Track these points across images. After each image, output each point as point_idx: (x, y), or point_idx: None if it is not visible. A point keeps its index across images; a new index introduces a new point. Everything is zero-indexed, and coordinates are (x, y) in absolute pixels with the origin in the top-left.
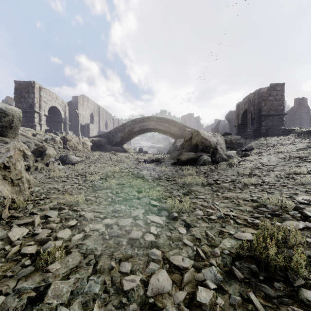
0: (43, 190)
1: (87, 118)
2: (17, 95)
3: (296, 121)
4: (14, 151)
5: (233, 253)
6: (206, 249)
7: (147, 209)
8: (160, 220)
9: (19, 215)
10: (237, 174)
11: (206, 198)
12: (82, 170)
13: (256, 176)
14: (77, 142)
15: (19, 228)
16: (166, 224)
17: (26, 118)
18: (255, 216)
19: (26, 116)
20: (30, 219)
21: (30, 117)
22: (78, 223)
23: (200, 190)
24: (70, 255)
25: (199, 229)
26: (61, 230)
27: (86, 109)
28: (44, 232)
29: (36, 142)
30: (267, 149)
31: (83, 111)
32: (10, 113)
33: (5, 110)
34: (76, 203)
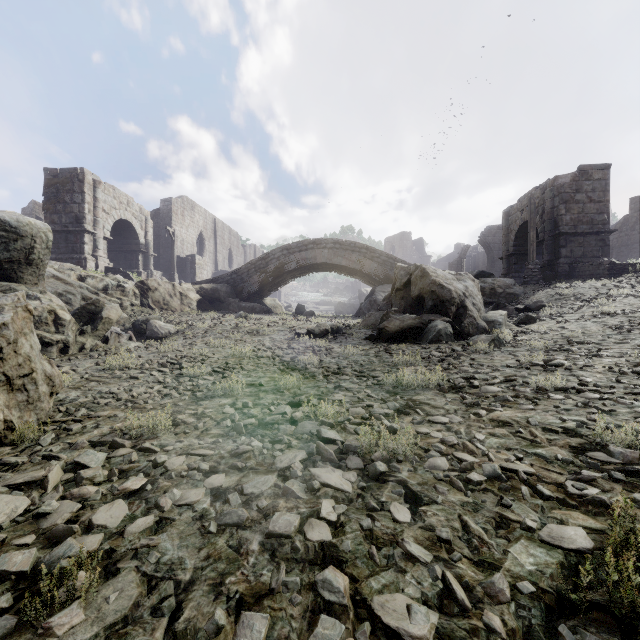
0: (86, 397)
1: (191, 244)
2: (49, 198)
3: (635, 247)
4: (15, 313)
5: (544, 591)
6: (468, 573)
7: (313, 451)
8: (345, 482)
9: (18, 460)
10: (516, 364)
11: (451, 422)
12: (176, 353)
13: (563, 369)
14: (169, 292)
15: (9, 495)
16: (360, 492)
17: (68, 245)
18: (585, 477)
19: (67, 240)
20: (40, 473)
21: (75, 242)
22: (148, 484)
23: (436, 401)
24: (116, 580)
25: (445, 510)
26: (106, 502)
27: (188, 226)
28: (65, 509)
29: (84, 293)
30: (574, 307)
31: (184, 229)
32: (28, 232)
33: (16, 225)
34: (152, 432)
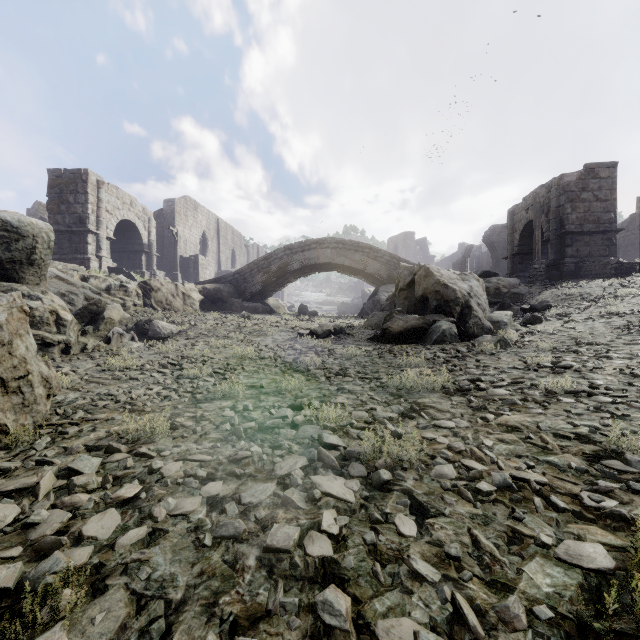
0: (85, 399)
1: (195, 245)
2: (53, 198)
3: None
4: (10, 314)
5: (564, 617)
6: (480, 595)
7: (314, 457)
8: (347, 491)
9: (11, 466)
10: (523, 366)
11: (457, 426)
12: (178, 354)
13: (572, 371)
14: (172, 292)
15: None
16: (363, 502)
17: (72, 245)
18: (601, 488)
19: (71, 240)
20: (32, 479)
21: (78, 242)
22: (142, 492)
23: (441, 404)
24: (103, 598)
25: (453, 523)
26: (98, 511)
27: (192, 226)
28: (55, 519)
29: (87, 294)
30: (581, 307)
31: (187, 229)
32: (29, 232)
33: (17, 225)
34: (149, 436)
